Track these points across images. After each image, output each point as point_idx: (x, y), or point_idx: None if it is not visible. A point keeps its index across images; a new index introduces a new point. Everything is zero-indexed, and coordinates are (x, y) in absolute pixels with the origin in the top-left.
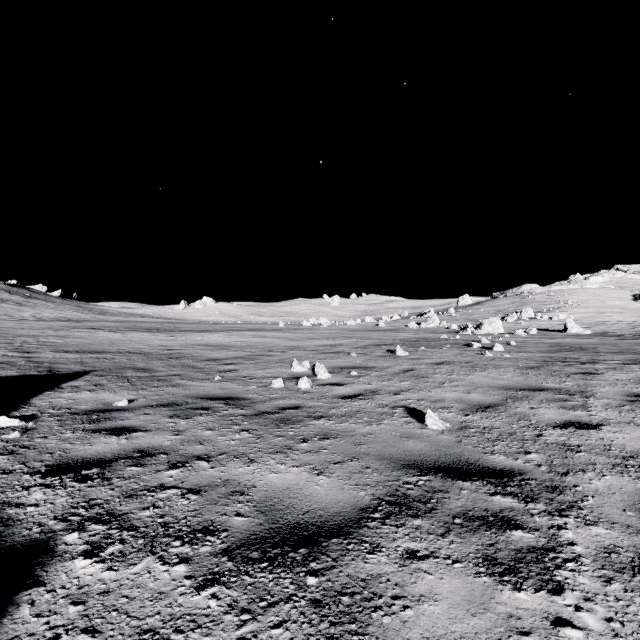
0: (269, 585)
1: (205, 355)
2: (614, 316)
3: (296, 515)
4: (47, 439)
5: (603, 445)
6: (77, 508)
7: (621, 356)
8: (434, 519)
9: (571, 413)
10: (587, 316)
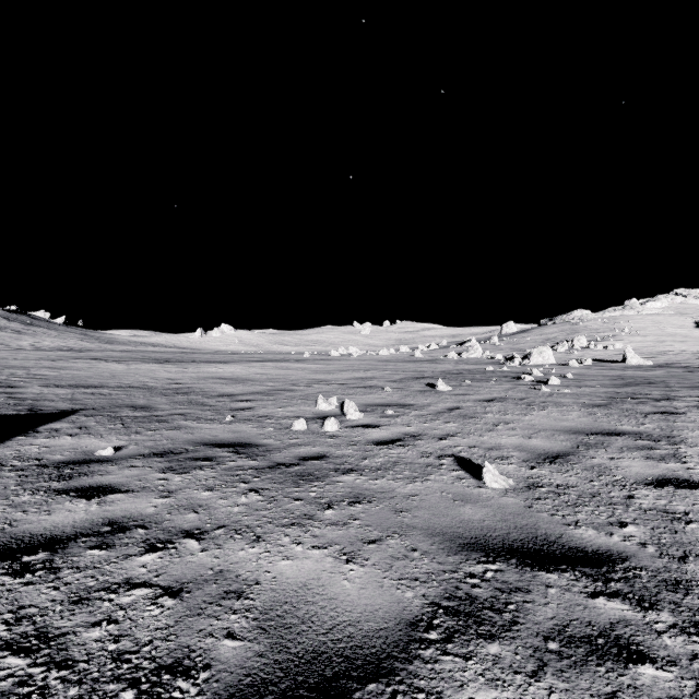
0: None
1: (218, 390)
2: (676, 345)
3: (315, 636)
4: None
5: None
6: None
7: (698, 391)
8: (518, 642)
9: (663, 466)
10: (646, 345)
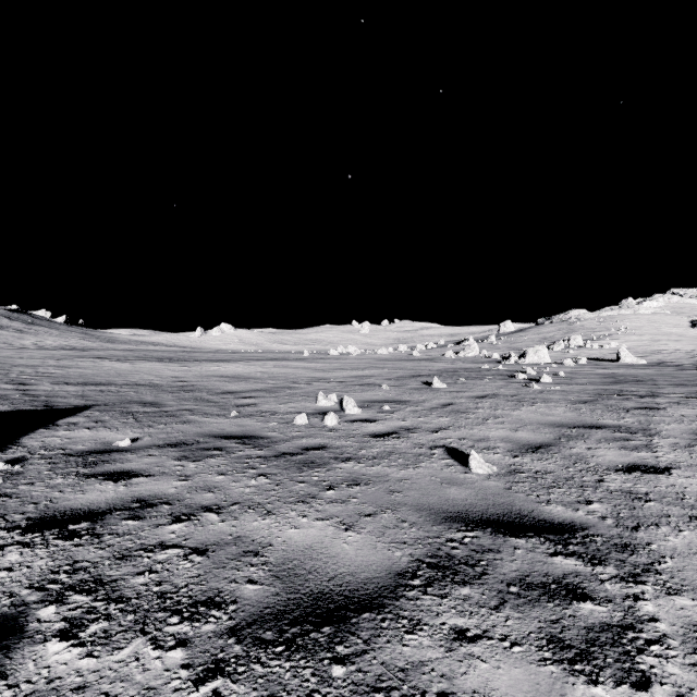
0: (285, 677)
1: (221, 387)
2: (671, 344)
3: (320, 582)
4: (33, 486)
5: (675, 493)
6: (58, 573)
7: (683, 389)
8: (485, 587)
9: (634, 454)
10: (641, 344)
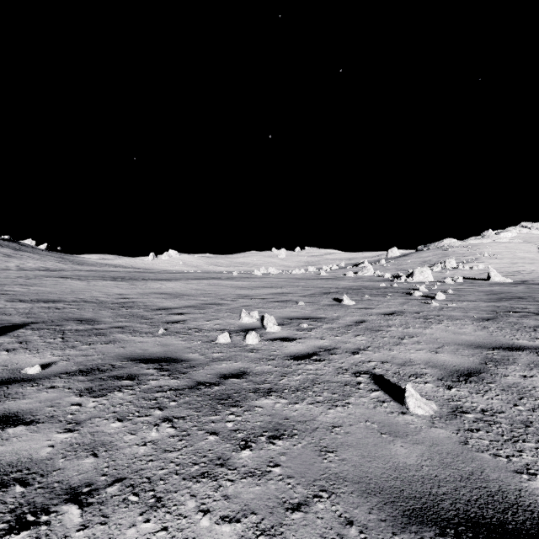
0: None
1: (158, 304)
2: (527, 266)
3: None
4: None
5: None
6: None
7: None
8: None
9: None
10: (503, 266)
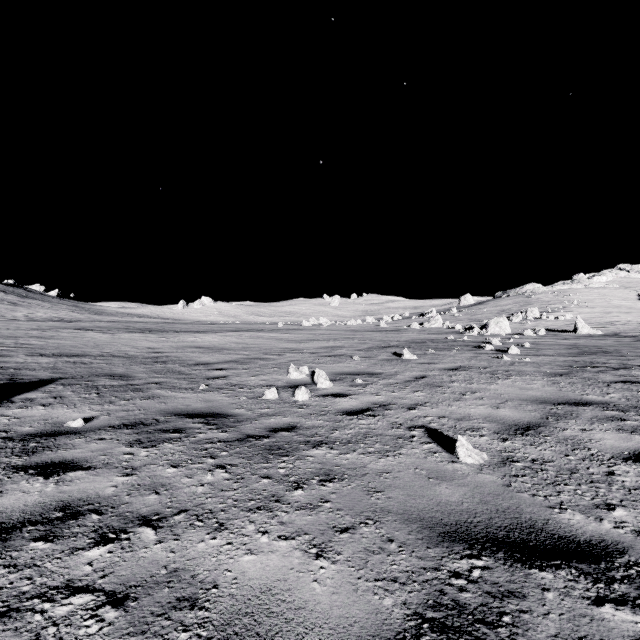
0: None
1: (194, 359)
2: (622, 316)
3: None
4: None
5: None
6: None
7: None
8: None
9: (637, 438)
10: (594, 316)
